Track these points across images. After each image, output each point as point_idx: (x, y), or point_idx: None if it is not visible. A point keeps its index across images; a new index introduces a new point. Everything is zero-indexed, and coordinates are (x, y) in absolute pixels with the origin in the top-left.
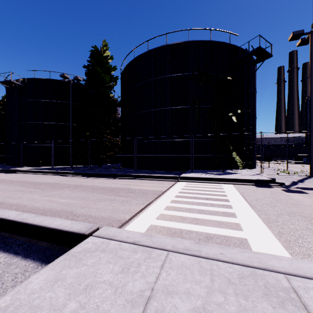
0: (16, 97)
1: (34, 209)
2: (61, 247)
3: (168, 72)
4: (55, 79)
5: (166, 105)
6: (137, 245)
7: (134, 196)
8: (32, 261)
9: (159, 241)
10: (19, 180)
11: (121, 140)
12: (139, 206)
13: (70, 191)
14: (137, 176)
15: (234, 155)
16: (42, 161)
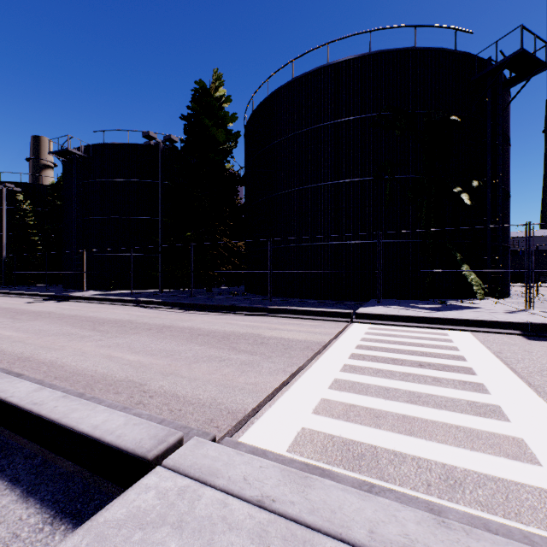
0: (77, 176)
1: (77, 375)
2: (100, 479)
3: (331, 116)
4: (136, 143)
5: (326, 178)
6: (268, 513)
7: (266, 353)
8: (37, 508)
9: (328, 504)
10: (73, 314)
11: (245, 245)
12: (275, 377)
13: (149, 338)
14: (273, 310)
15: (468, 270)
16: (115, 282)
